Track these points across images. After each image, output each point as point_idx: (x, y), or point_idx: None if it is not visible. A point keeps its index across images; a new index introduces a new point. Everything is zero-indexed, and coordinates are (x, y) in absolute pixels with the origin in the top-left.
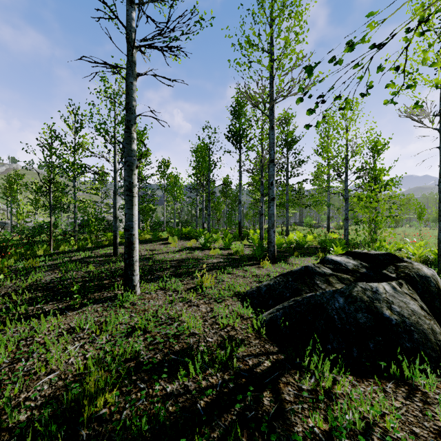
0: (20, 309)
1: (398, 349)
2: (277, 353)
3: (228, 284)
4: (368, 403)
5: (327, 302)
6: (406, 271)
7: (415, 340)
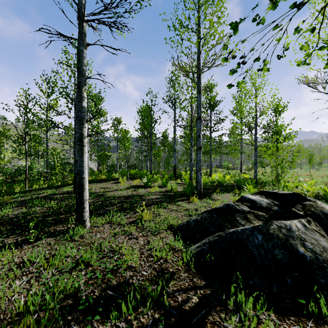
0: None
1: (315, 286)
2: (204, 287)
3: (163, 218)
4: None
5: (247, 239)
6: (312, 209)
7: None
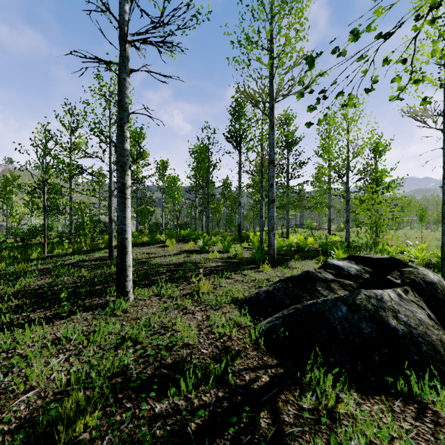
0: (5, 317)
1: (406, 362)
2: (276, 366)
3: (226, 290)
4: (375, 426)
5: (329, 311)
6: (412, 276)
7: (424, 353)
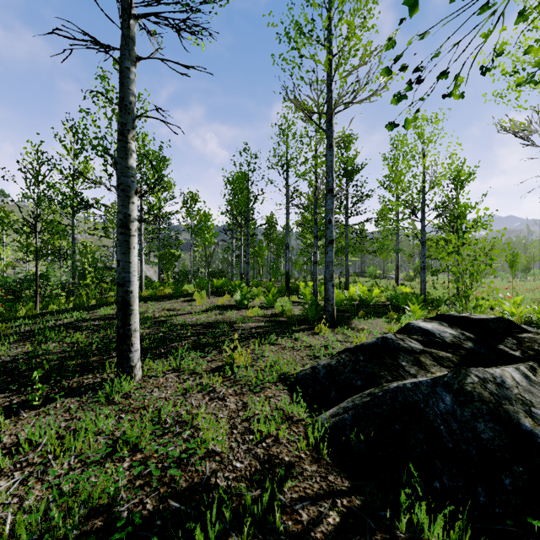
0: None
1: None
2: (348, 493)
3: (270, 362)
4: None
5: (425, 401)
6: (536, 346)
7: None
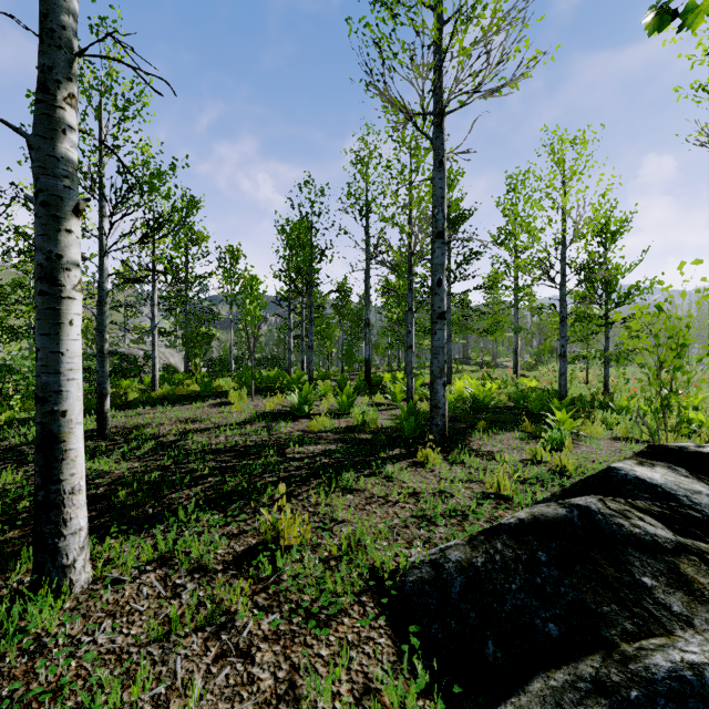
0: None
1: None
2: None
3: (347, 538)
4: None
5: None
6: None
7: None
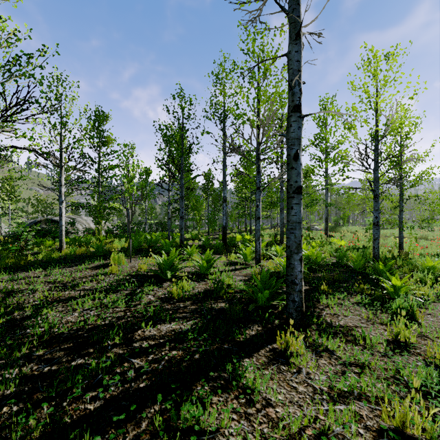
0: None
1: None
2: None
3: None
4: None
5: None
6: None
7: None
